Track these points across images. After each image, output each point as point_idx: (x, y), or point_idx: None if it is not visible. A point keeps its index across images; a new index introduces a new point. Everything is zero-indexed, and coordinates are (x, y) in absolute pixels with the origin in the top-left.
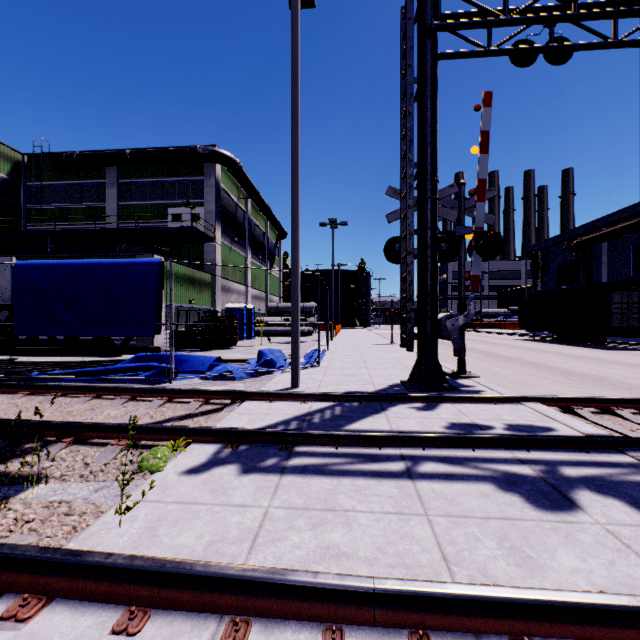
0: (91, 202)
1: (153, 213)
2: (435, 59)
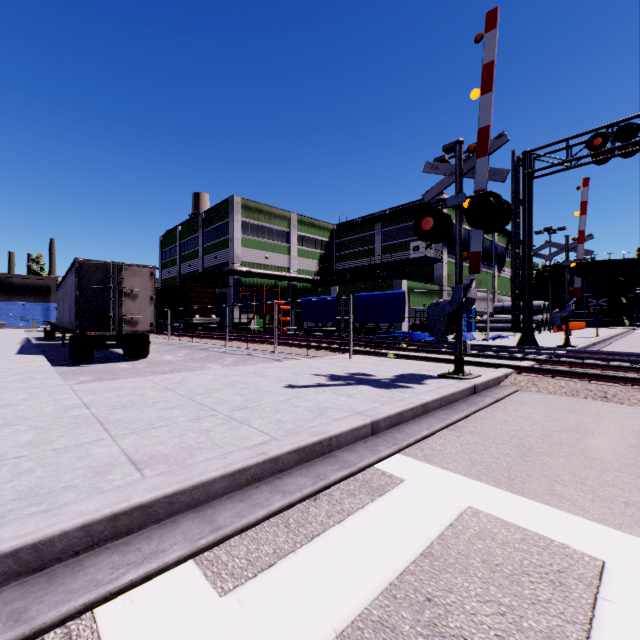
0: (367, 246)
1: (401, 247)
2: (529, 185)
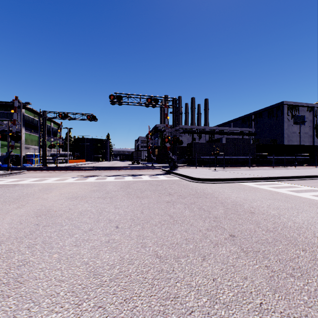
0: None
1: None
2: (45, 121)
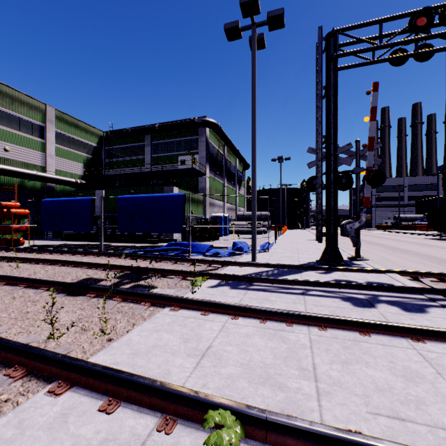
0: (137, 156)
1: (170, 160)
2: (336, 73)
